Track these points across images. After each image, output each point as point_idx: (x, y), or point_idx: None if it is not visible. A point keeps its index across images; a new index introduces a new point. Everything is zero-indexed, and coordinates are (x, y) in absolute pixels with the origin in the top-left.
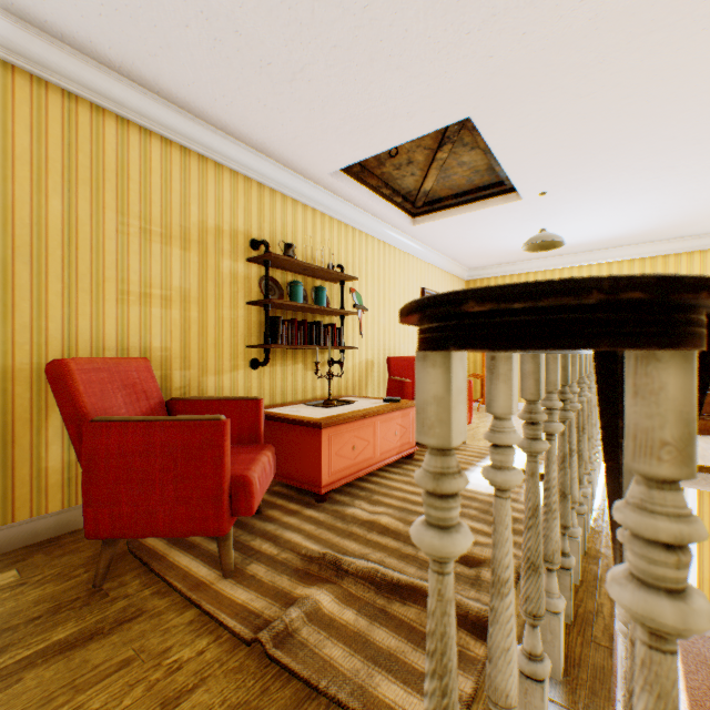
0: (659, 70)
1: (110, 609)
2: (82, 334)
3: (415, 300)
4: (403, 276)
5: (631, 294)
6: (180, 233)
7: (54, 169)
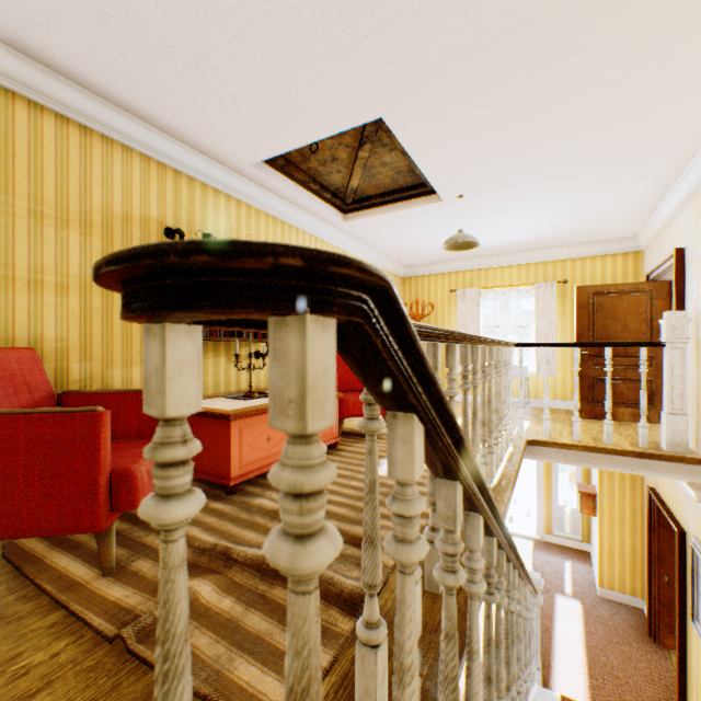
0: (542, 88)
1: None
2: None
3: None
4: None
5: (201, 257)
6: (79, 217)
7: None
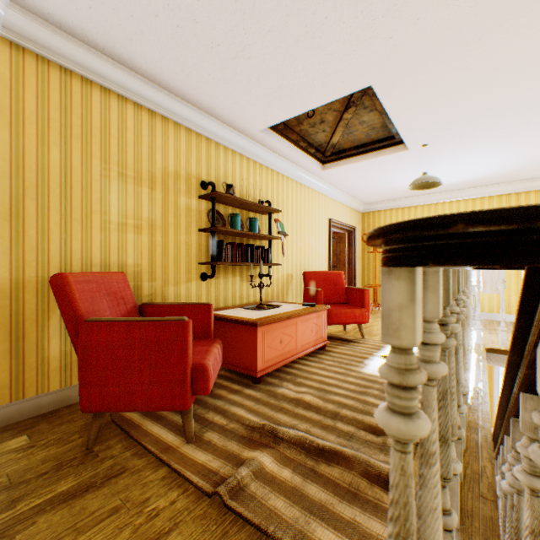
0: (522, 47)
1: (100, 467)
2: (75, 254)
3: (393, 223)
4: (314, 210)
5: None
6: (148, 176)
7: (54, 127)
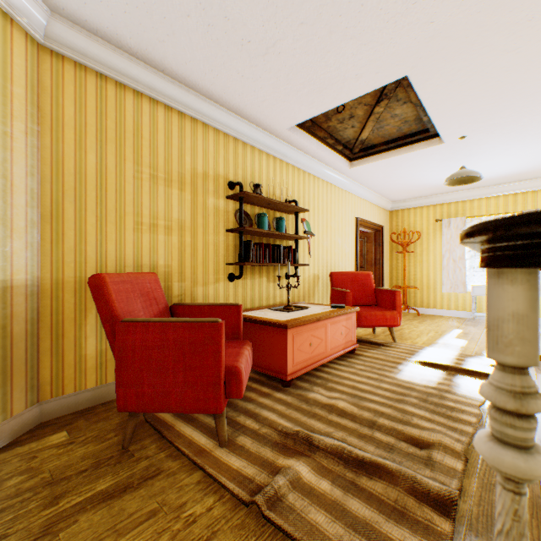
0: None
1: (136, 467)
2: (110, 255)
3: (522, 213)
4: (341, 208)
5: None
6: (178, 178)
7: (91, 131)
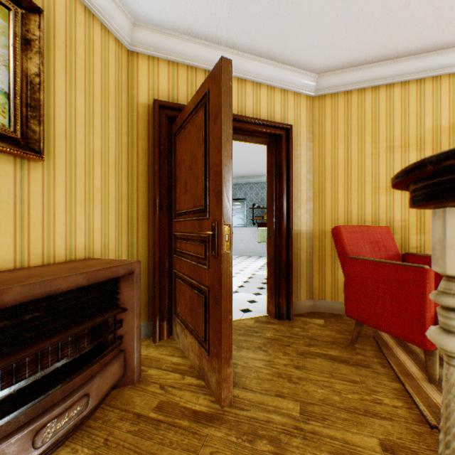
0: None
1: (353, 355)
2: (352, 214)
3: None
4: None
5: (447, 162)
6: (414, 141)
7: (340, 133)
